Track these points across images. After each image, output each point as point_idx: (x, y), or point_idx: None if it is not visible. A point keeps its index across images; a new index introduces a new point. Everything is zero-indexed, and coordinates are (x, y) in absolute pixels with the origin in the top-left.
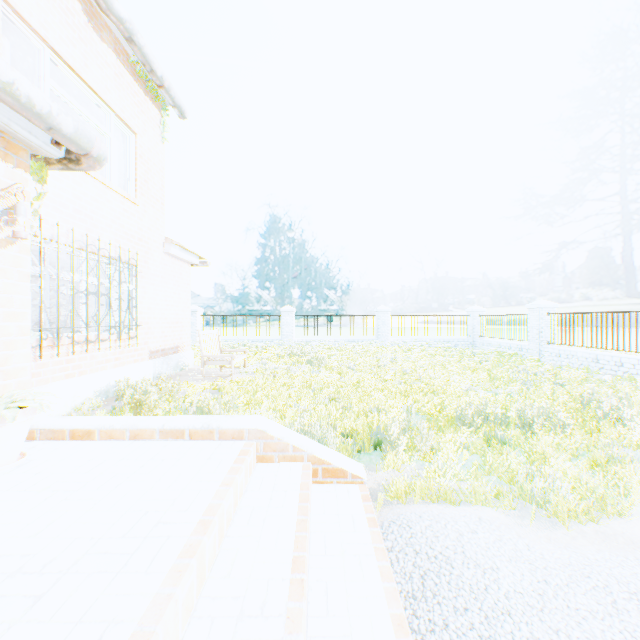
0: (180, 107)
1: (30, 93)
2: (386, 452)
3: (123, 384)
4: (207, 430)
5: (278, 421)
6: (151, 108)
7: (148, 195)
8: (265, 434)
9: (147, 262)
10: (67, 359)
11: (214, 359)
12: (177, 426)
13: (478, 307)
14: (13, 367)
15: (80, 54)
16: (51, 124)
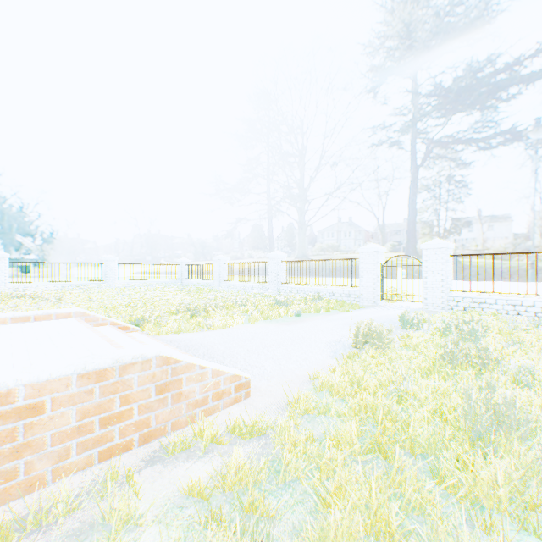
0: None
1: None
2: (143, 326)
3: None
4: (48, 315)
5: None
6: None
7: None
8: (86, 314)
9: None
10: None
11: None
12: (25, 314)
13: (186, 259)
14: None
15: None
16: None
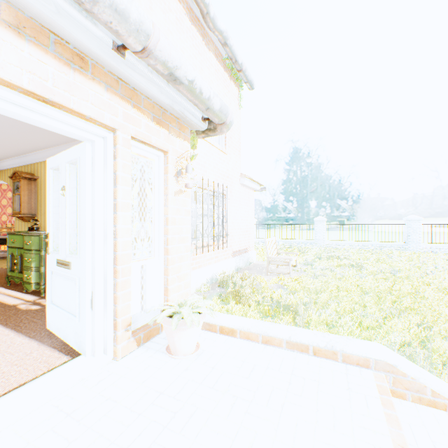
0: (250, 82)
1: (201, 85)
2: None
3: (222, 276)
4: (330, 350)
5: (354, 328)
6: (233, 87)
7: (231, 146)
8: (394, 369)
9: (231, 191)
10: (193, 258)
11: (275, 259)
12: (301, 340)
13: None
14: (182, 273)
15: (198, 63)
16: (208, 105)
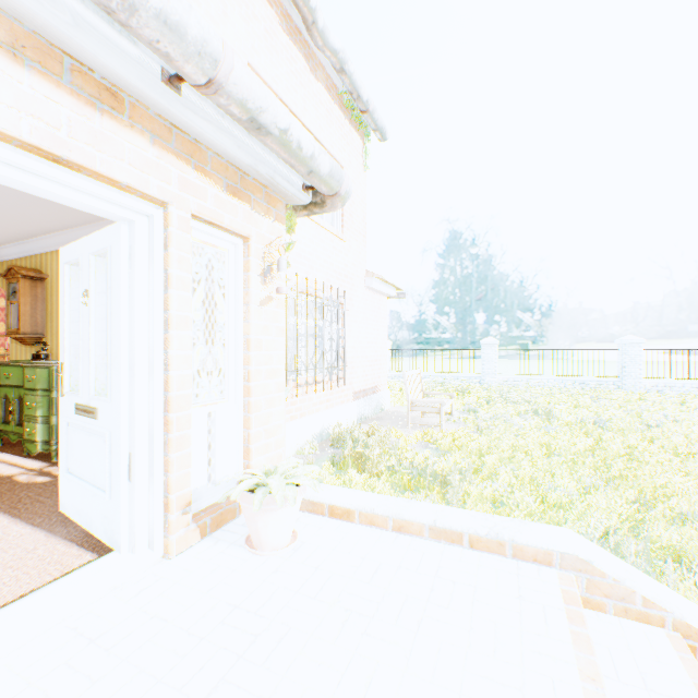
0: (381, 129)
1: (299, 136)
2: None
3: (337, 429)
4: (494, 540)
5: (536, 508)
6: (354, 138)
7: (352, 229)
8: (589, 566)
9: (351, 299)
10: (291, 401)
11: (419, 404)
12: (451, 526)
13: None
14: (272, 425)
15: (300, 99)
16: (311, 167)
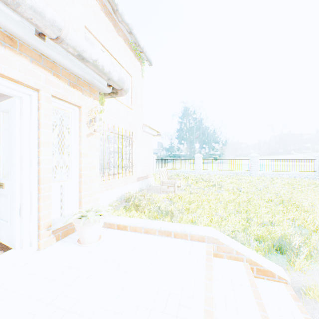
0: (149, 60)
1: (103, 63)
2: (290, 257)
3: (128, 194)
4: (183, 234)
5: (208, 223)
6: (137, 63)
7: (136, 104)
8: (217, 241)
9: (136, 136)
10: (106, 182)
11: (166, 182)
12: (167, 229)
13: None
14: (93, 191)
15: (111, 44)
16: (109, 77)
